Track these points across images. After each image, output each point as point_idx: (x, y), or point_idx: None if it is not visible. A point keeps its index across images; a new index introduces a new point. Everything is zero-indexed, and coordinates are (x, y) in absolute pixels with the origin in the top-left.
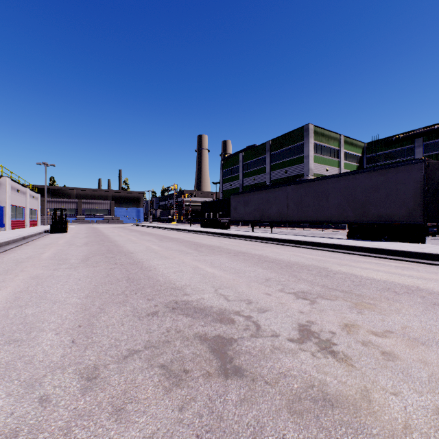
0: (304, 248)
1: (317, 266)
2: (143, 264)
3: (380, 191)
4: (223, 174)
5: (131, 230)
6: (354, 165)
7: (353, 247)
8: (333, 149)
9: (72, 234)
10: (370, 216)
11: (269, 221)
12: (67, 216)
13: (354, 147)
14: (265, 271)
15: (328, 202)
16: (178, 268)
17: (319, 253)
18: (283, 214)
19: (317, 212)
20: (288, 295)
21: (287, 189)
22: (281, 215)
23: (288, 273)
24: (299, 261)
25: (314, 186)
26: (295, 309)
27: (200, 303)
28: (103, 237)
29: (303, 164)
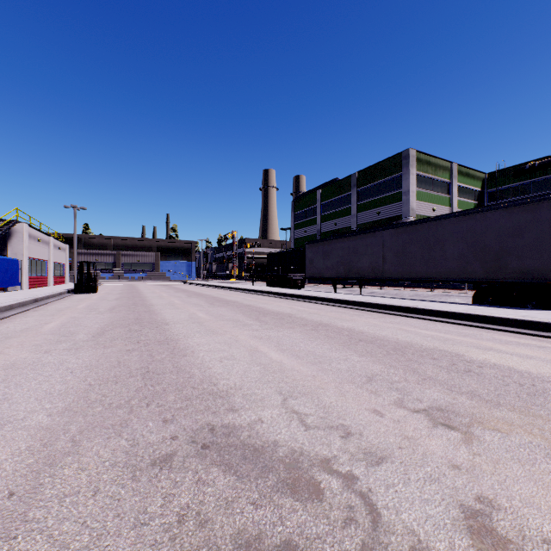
0: (414, 318)
1: (445, 351)
2: (176, 343)
3: (525, 234)
4: (296, 218)
5: (177, 290)
6: (471, 203)
7: (491, 318)
8: (442, 182)
9: (101, 295)
10: (508, 271)
11: (358, 279)
12: (103, 271)
13: (471, 178)
14: (363, 361)
15: (443, 252)
16: (228, 352)
17: (439, 327)
18: (378, 269)
19: (428, 267)
20: (415, 417)
21: (384, 235)
22: (375, 269)
23: (401, 364)
24: (413, 341)
25: (423, 230)
26: (441, 457)
27: (255, 433)
28: (138, 299)
29: (402, 202)
